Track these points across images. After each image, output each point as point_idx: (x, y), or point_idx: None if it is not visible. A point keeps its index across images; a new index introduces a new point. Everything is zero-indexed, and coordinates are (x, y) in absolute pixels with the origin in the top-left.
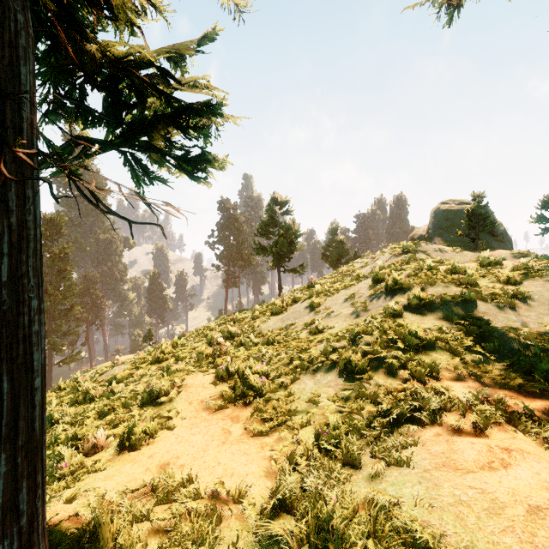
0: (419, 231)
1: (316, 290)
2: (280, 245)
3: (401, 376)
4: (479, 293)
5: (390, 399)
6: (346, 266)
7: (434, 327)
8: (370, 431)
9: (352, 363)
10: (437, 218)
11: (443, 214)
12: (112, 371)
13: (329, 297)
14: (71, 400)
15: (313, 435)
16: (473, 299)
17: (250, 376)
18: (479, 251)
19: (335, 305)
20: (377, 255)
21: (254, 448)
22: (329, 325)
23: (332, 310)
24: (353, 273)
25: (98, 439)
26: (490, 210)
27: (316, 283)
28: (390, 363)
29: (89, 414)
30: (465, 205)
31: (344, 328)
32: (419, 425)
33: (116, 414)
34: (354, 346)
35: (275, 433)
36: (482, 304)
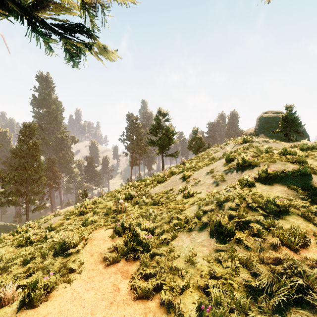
0: (249, 130)
1: (186, 167)
2: (163, 140)
3: (267, 239)
4: (312, 169)
5: (264, 265)
6: (204, 152)
7: (282, 195)
8: (253, 307)
9: (222, 226)
10: (261, 122)
11: (265, 120)
12: (51, 221)
13: (196, 171)
14: (18, 243)
15: (194, 303)
16: (309, 173)
17: (139, 233)
18: (291, 142)
19: (200, 177)
20: (224, 145)
21: (137, 314)
22: (197, 191)
23: (198, 181)
24: (209, 156)
25: (5, 294)
26: (297, 116)
27: (186, 162)
28: (255, 227)
29: (17, 261)
30: (279, 114)
31: (209, 194)
32: (312, 310)
33: (33, 263)
34: (221, 210)
35: (158, 296)
36: (316, 177)
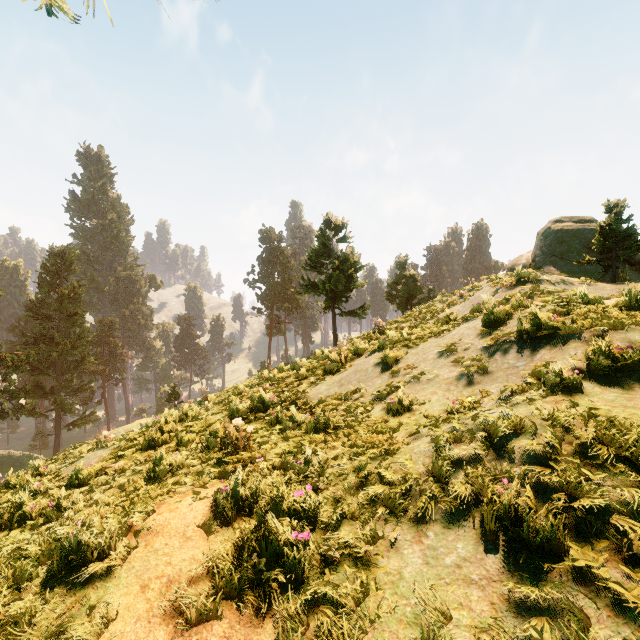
0: (521, 259)
1: (389, 338)
2: (336, 281)
3: None
4: None
5: None
6: (424, 306)
7: None
8: None
9: (526, 523)
10: (548, 241)
11: (557, 236)
12: (84, 460)
13: (412, 348)
14: None
15: None
16: None
17: (277, 527)
18: (622, 283)
19: (425, 362)
20: (467, 291)
21: None
22: (421, 397)
23: (421, 371)
24: (436, 315)
25: None
26: (633, 225)
27: (386, 329)
28: (637, 531)
29: None
30: (587, 223)
31: (455, 408)
32: None
33: None
34: (506, 463)
35: None
36: None
